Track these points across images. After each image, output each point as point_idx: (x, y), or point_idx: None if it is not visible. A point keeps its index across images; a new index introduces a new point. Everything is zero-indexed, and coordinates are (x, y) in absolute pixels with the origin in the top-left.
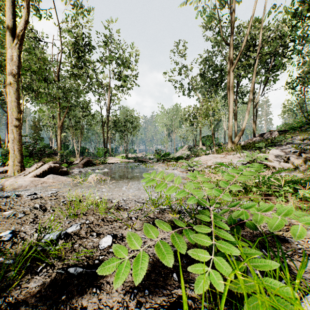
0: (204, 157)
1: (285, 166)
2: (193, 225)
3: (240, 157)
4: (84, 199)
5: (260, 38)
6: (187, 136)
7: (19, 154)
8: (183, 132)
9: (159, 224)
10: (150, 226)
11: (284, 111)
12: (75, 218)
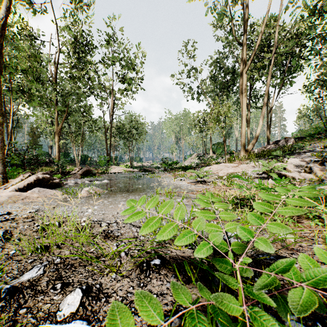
0: (215, 166)
1: (306, 177)
2: (207, 295)
3: (255, 167)
4: (67, 221)
5: (275, 37)
6: (196, 144)
7: (1, 164)
8: (192, 139)
9: (141, 310)
10: (122, 318)
11: (300, 117)
12: (43, 254)
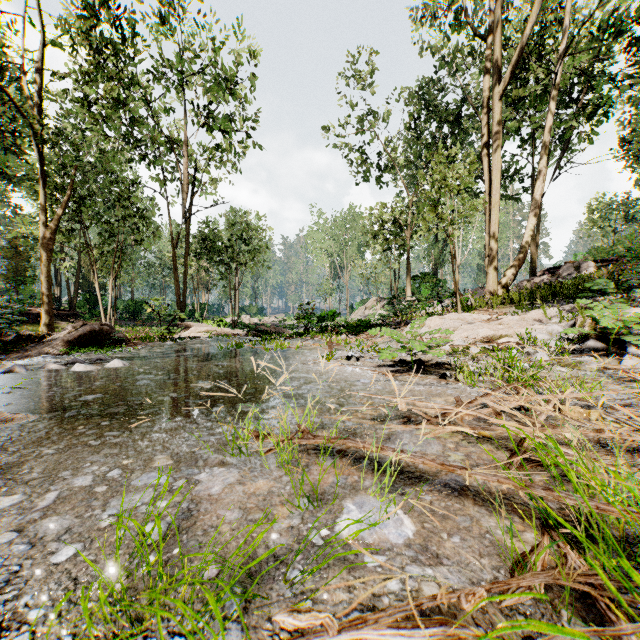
0: (436, 320)
1: None
2: None
3: (542, 321)
4: None
5: (567, 18)
6: (377, 275)
7: None
8: (368, 265)
9: None
10: None
11: (591, 221)
12: None
